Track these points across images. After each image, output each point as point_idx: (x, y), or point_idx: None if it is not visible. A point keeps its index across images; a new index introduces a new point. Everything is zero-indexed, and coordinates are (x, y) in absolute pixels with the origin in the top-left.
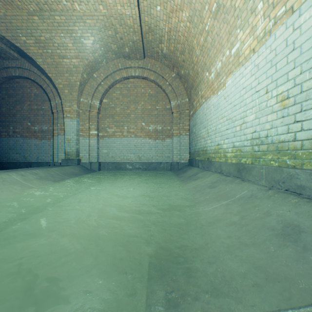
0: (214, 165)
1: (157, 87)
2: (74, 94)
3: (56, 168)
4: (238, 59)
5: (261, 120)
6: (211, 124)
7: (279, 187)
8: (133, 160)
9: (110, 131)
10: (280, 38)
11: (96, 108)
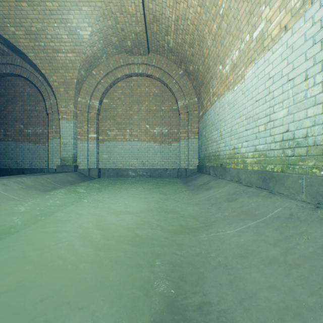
0: (230, 173)
1: (163, 86)
2: (70, 93)
3: (48, 175)
4: (262, 42)
5: (297, 115)
6: (225, 125)
7: None
8: (136, 166)
9: (111, 134)
10: None
11: (96, 109)
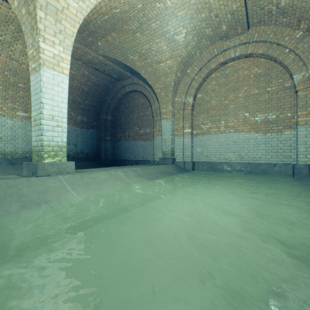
0: None
1: (268, 62)
2: (169, 95)
3: (152, 166)
4: None
5: None
6: None
7: None
8: (232, 160)
9: (205, 128)
10: None
11: (190, 106)
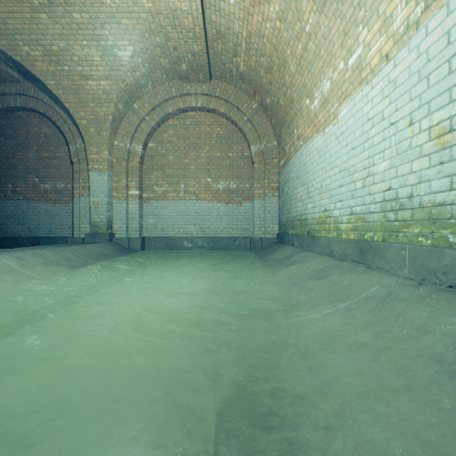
0: (319, 243)
1: (230, 124)
2: (104, 135)
3: (75, 247)
4: (360, 73)
5: (400, 169)
6: (314, 179)
7: (436, 282)
8: (193, 234)
9: (159, 190)
10: (435, 32)
11: (138, 156)
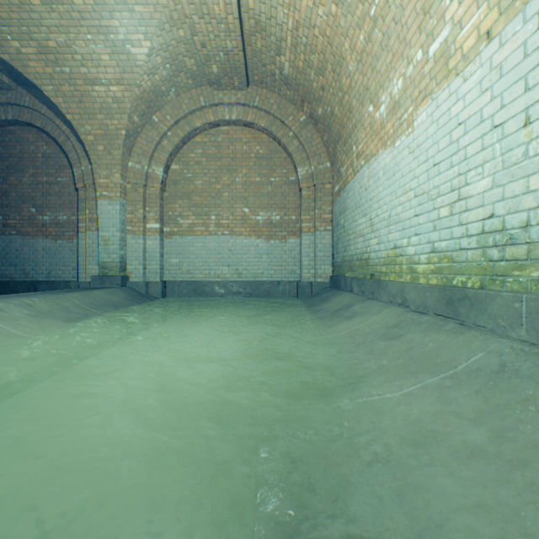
0: (388, 290)
1: (272, 142)
2: (115, 154)
3: (76, 294)
4: (446, 63)
5: (510, 188)
6: (380, 207)
7: None
8: (227, 277)
9: (185, 223)
10: None
11: (158, 181)
